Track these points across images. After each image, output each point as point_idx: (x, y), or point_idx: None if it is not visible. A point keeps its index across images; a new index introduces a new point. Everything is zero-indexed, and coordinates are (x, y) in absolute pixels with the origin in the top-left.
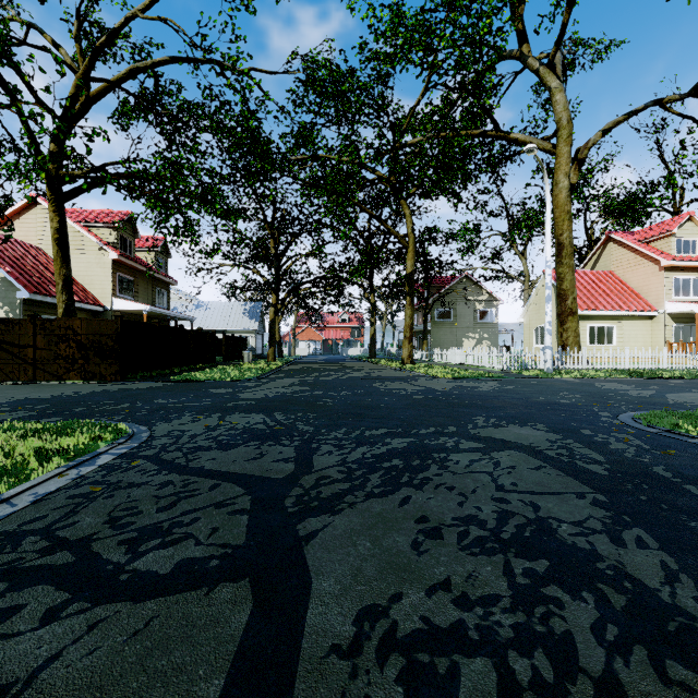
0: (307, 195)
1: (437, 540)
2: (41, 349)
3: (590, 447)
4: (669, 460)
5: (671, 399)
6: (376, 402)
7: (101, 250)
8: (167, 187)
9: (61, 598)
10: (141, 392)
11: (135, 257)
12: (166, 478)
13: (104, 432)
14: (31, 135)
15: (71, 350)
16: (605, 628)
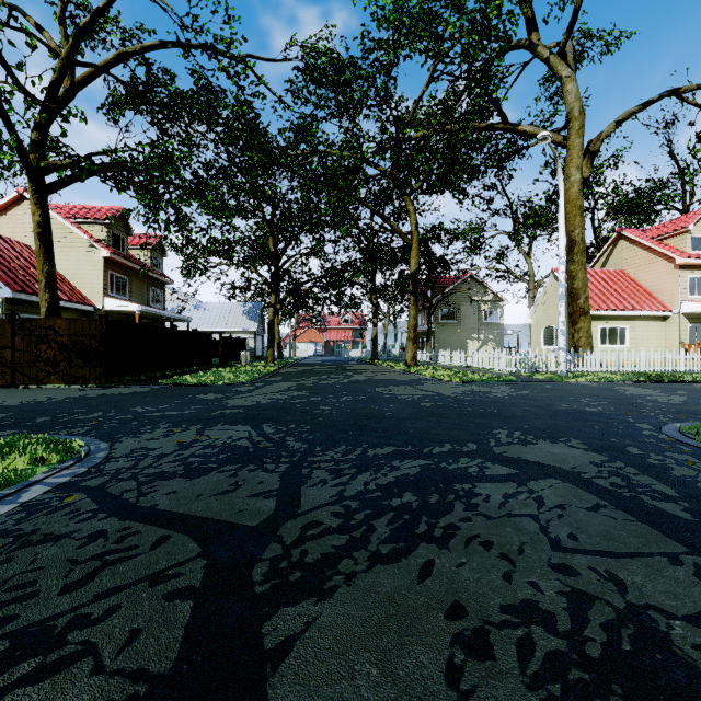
0: (306, 191)
1: (486, 661)
2: (20, 351)
3: (649, 474)
4: None
5: None
6: (380, 411)
7: (92, 247)
8: (155, 177)
9: None
10: (121, 397)
11: (129, 256)
12: (99, 525)
13: (50, 452)
14: (7, 120)
15: (52, 352)
16: None
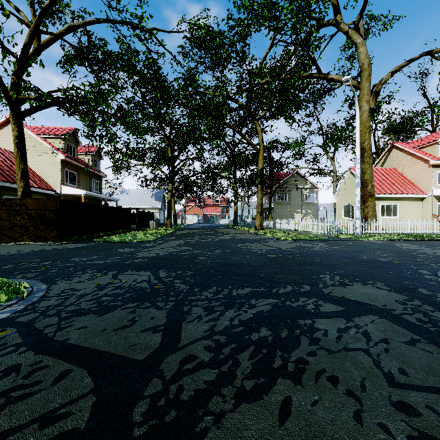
0: (192, 117)
1: None
2: (3, 220)
3: None
4: None
5: None
6: (240, 260)
7: (54, 153)
8: (92, 105)
9: None
10: (67, 251)
11: (78, 159)
12: (17, 359)
13: (2, 292)
14: None
15: (24, 220)
16: None
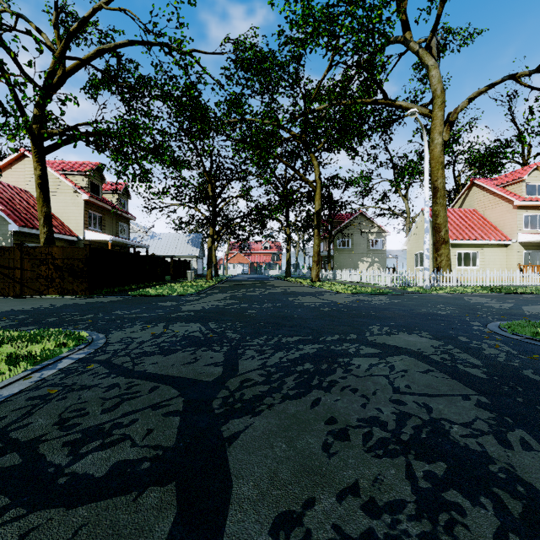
0: (237, 150)
1: (345, 441)
2: (27, 270)
3: (468, 352)
4: (535, 364)
5: (527, 311)
6: (291, 314)
7: (76, 192)
8: (126, 142)
9: (0, 503)
10: (104, 304)
11: (103, 199)
12: (113, 380)
13: (68, 339)
14: (17, 101)
15: (50, 271)
16: (508, 539)
